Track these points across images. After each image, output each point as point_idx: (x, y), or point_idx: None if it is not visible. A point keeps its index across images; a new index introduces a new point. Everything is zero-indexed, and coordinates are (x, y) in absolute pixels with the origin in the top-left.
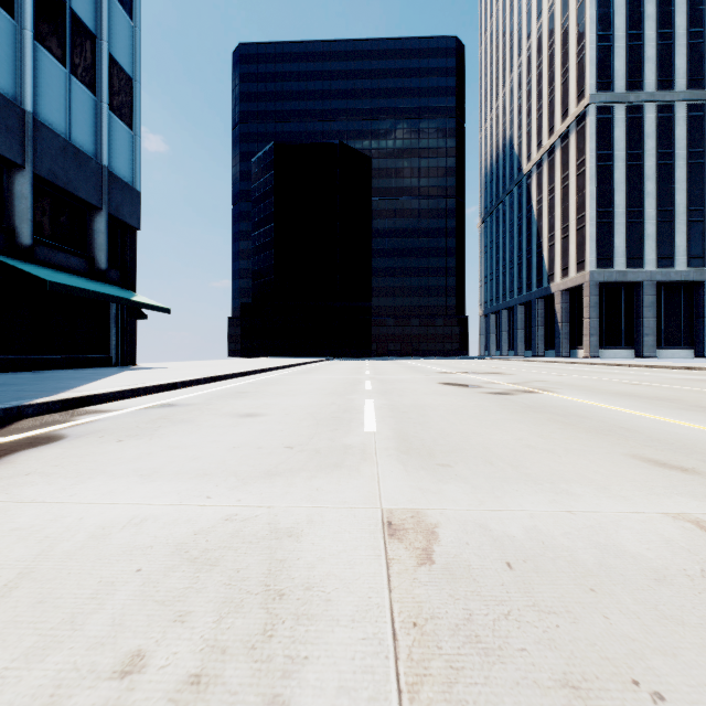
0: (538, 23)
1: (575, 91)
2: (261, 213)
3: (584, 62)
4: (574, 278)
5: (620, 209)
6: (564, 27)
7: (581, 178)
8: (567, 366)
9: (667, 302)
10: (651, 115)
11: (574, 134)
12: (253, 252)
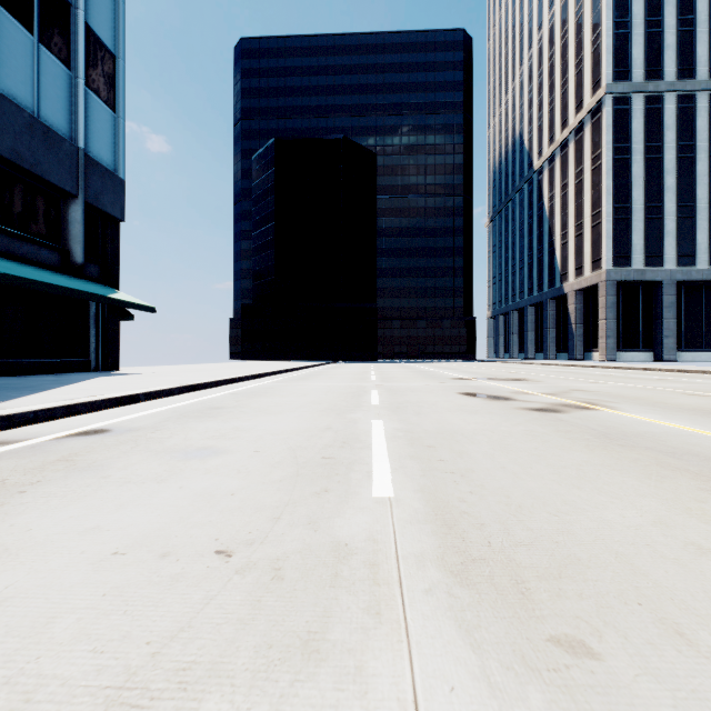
0: (550, 13)
1: (590, 81)
2: (263, 211)
3: (599, 50)
4: (589, 277)
5: (638, 204)
6: (578, 15)
7: (597, 172)
8: (591, 371)
9: (688, 303)
10: (671, 105)
11: (589, 126)
12: (254, 251)
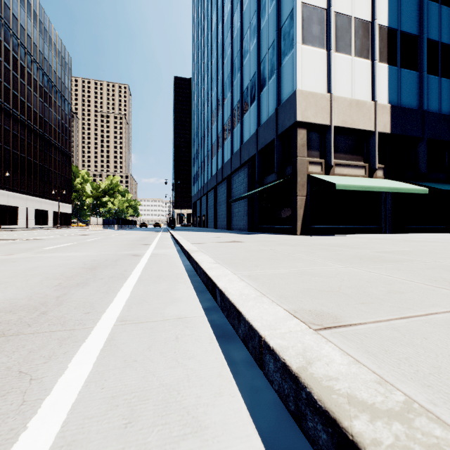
0: None
1: None
2: None
3: None
4: None
5: None
6: None
7: None
8: None
9: None
10: None
11: None
12: None
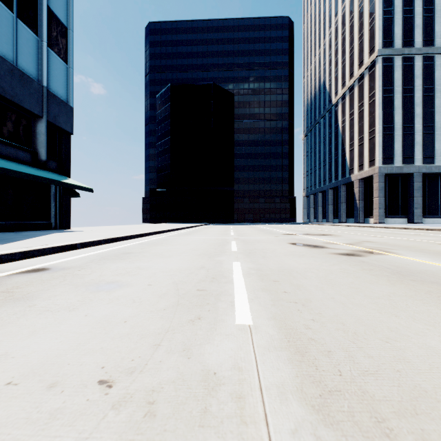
0: (343, 5)
1: (368, 48)
2: (163, 130)
3: (374, 28)
4: (367, 171)
5: (398, 125)
6: (360, 6)
7: (372, 105)
8: (370, 229)
9: (429, 187)
10: (419, 63)
11: (367, 76)
12: (157, 155)
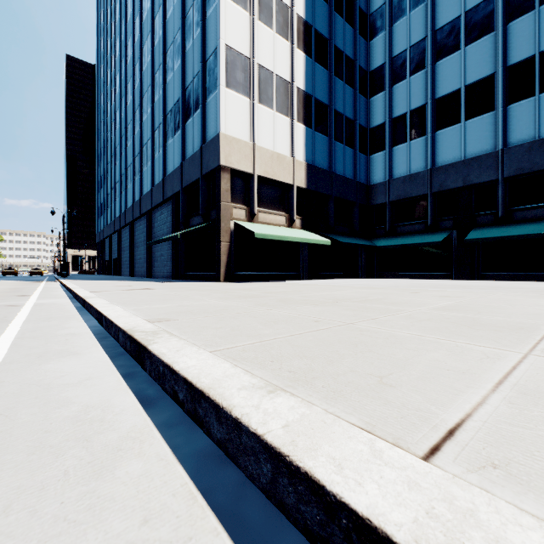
0: None
1: None
2: None
3: None
4: None
5: None
6: None
7: None
8: None
9: None
10: None
11: None
12: None
